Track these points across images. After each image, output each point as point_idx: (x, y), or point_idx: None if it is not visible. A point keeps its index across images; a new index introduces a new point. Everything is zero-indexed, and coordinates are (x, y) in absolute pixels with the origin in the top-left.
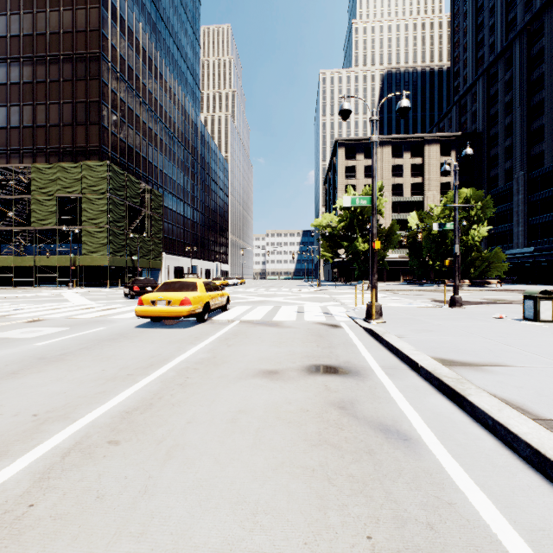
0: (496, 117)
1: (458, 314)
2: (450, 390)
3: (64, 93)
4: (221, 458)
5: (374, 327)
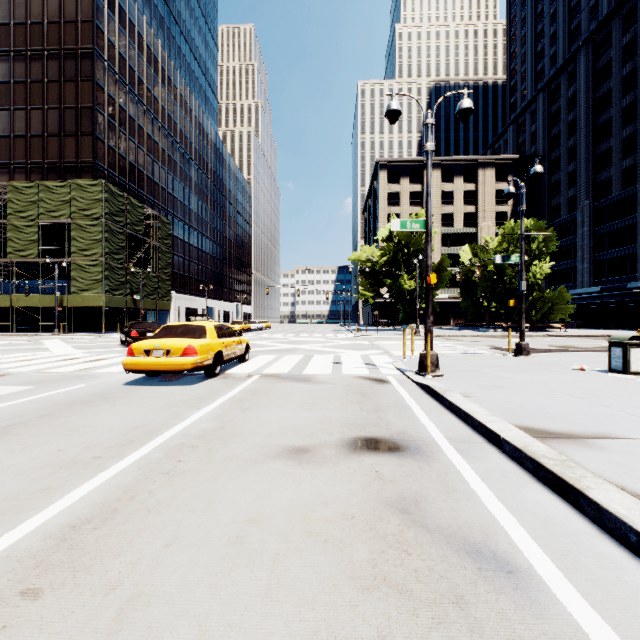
0: (558, 138)
1: (528, 364)
2: (555, 478)
3: (49, 97)
4: (210, 624)
5: (431, 383)
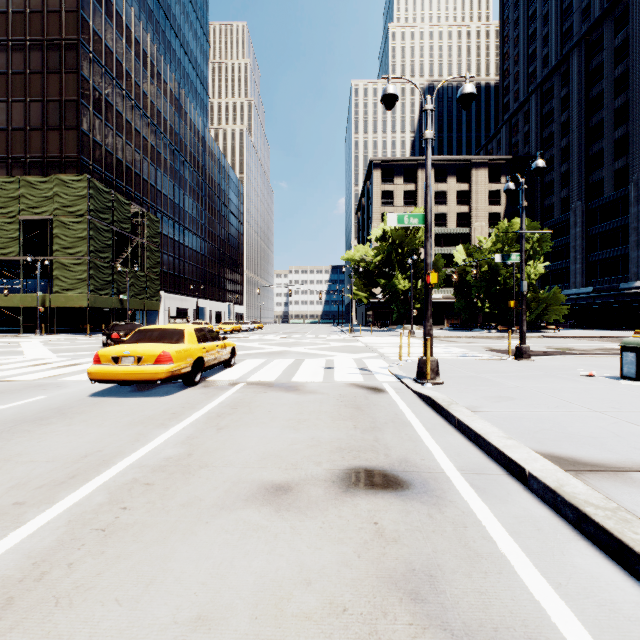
0: (551, 138)
1: (531, 369)
2: (611, 539)
3: (31, 89)
4: None
5: (433, 394)
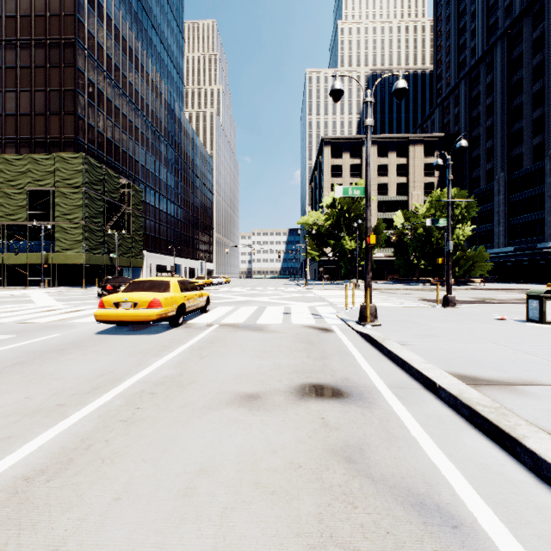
0: (478, 119)
1: (455, 314)
2: (491, 426)
3: (36, 80)
4: None
5: (371, 332)
